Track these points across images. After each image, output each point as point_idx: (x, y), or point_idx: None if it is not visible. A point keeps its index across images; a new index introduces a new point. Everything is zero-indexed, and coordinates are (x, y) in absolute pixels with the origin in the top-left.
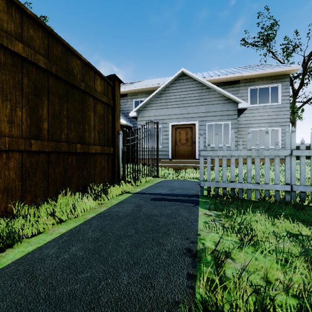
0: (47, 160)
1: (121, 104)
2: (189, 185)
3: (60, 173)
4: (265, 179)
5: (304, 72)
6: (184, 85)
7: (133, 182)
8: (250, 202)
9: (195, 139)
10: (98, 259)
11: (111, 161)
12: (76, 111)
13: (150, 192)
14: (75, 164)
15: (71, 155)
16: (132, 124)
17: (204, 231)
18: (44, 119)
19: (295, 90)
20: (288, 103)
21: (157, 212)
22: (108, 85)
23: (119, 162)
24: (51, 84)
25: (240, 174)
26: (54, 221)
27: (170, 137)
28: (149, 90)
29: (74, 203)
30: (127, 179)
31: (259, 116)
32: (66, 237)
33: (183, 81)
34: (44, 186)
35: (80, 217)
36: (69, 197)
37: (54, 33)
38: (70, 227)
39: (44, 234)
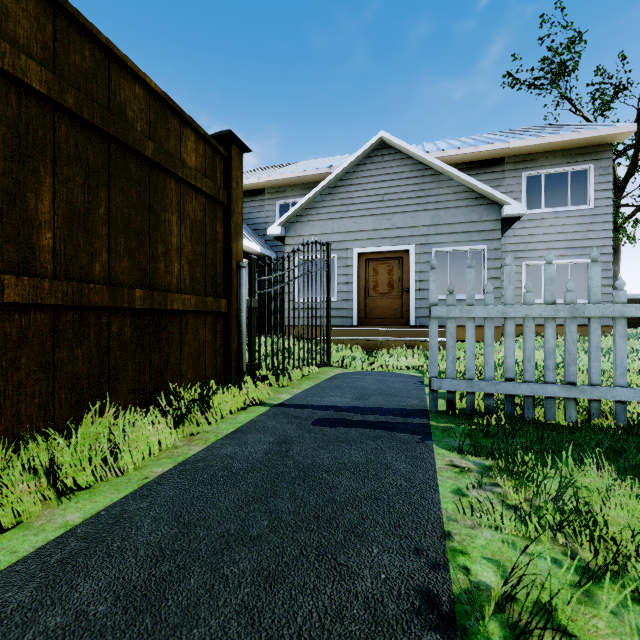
0: (51, 328)
1: (250, 210)
2: (400, 384)
3: (89, 361)
4: (592, 373)
5: (639, 142)
6: (384, 167)
7: (273, 377)
8: (554, 429)
9: (409, 284)
10: (148, 636)
11: (222, 331)
12: (132, 210)
13: (312, 402)
14: (131, 336)
15: (120, 315)
16: (275, 253)
17: (461, 522)
18: (43, 224)
19: (619, 182)
20: (609, 205)
21: (330, 460)
22: (215, 154)
23: (240, 332)
24: (65, 136)
25: (528, 361)
26: (51, 493)
27: (355, 280)
28: (311, 182)
29: (115, 438)
30: (259, 372)
31: (545, 234)
32: (75, 543)
33: (383, 160)
34: (43, 393)
35: (133, 474)
36: (109, 420)
37: (71, 10)
38: (99, 506)
39: (19, 530)
